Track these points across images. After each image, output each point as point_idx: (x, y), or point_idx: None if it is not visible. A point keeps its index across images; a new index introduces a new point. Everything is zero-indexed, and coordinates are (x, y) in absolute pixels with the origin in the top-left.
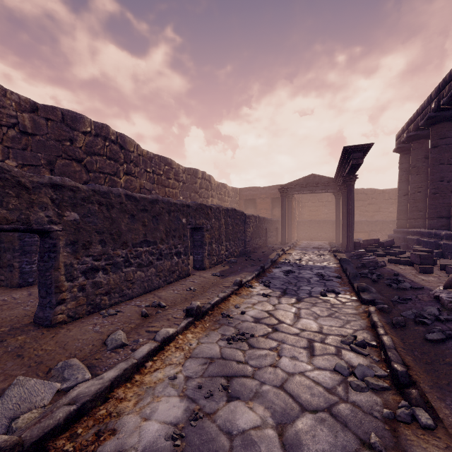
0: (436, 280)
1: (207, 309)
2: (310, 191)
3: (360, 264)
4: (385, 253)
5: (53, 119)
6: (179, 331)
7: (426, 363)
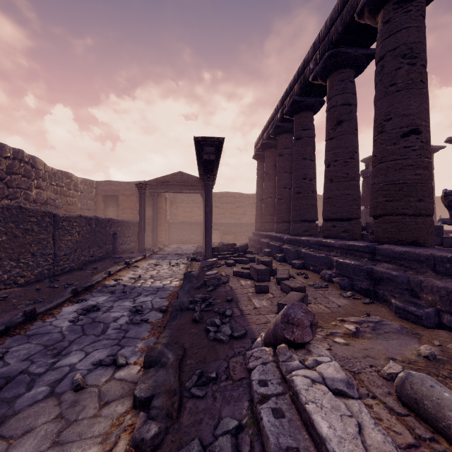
0: (268, 305)
1: None
2: (177, 190)
3: (201, 282)
4: (235, 261)
5: None
6: None
7: None
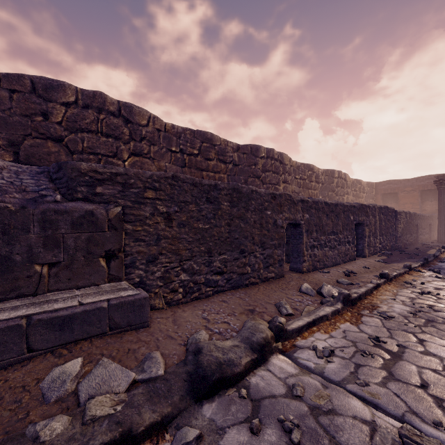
0: None
1: (392, 277)
2: None
3: None
4: None
5: (246, 153)
6: (381, 283)
7: None
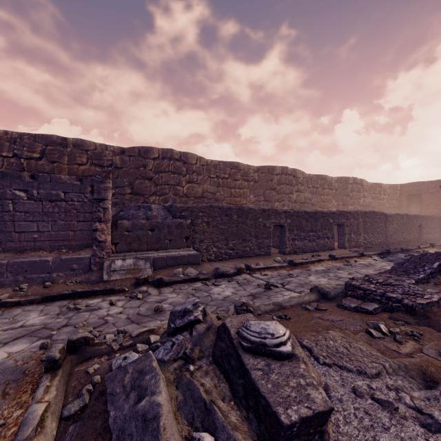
0: None
1: (339, 258)
2: None
3: None
4: None
5: (264, 172)
6: (325, 260)
7: None
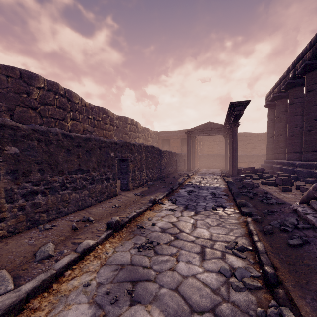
0: (293, 196)
1: (125, 222)
2: (207, 133)
3: (241, 185)
4: (258, 177)
5: (12, 76)
6: (99, 242)
7: (290, 264)
